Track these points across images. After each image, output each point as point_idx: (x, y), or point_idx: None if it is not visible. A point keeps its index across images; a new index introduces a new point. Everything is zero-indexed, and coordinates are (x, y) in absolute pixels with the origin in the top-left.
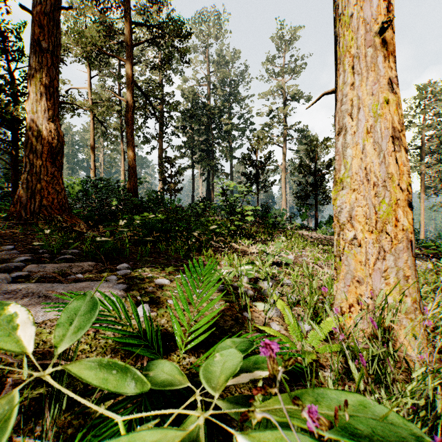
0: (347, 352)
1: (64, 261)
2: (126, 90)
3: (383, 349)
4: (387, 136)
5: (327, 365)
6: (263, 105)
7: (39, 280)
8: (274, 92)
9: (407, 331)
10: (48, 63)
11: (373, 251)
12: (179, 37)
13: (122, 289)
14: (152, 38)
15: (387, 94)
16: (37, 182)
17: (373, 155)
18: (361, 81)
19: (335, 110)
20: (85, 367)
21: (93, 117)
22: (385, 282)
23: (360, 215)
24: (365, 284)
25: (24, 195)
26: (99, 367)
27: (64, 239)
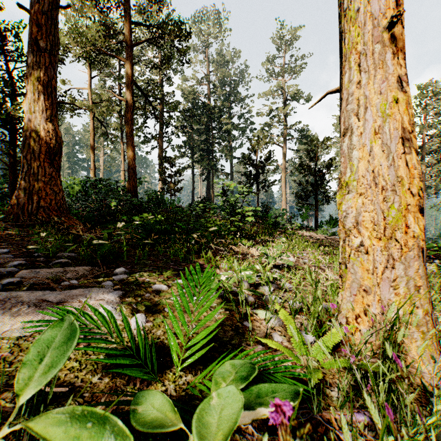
0: (358, 376)
1: (59, 265)
2: (126, 89)
3: (398, 373)
4: (396, 137)
5: (334, 383)
6: (263, 105)
7: (31, 286)
8: (274, 92)
9: (418, 345)
10: (46, 62)
11: (381, 259)
12: (178, 37)
13: (118, 296)
14: (152, 37)
15: (397, 92)
16: (35, 183)
17: (381, 158)
18: (368, 79)
19: (341, 110)
20: (56, 419)
21: (93, 116)
22: (394, 292)
23: (367, 220)
24: (373, 293)
25: (22, 196)
26: (73, 418)
27: (61, 241)
